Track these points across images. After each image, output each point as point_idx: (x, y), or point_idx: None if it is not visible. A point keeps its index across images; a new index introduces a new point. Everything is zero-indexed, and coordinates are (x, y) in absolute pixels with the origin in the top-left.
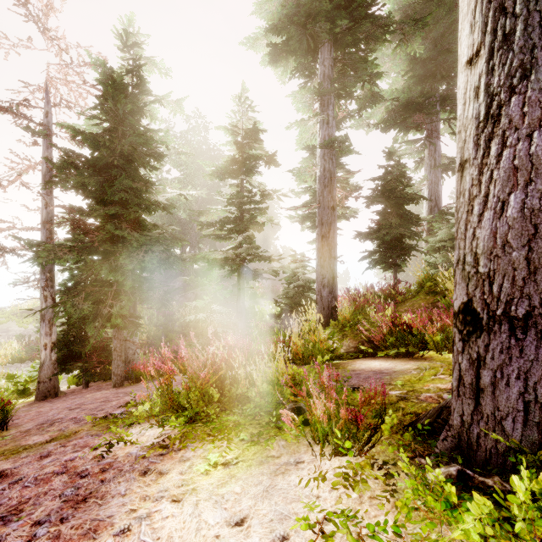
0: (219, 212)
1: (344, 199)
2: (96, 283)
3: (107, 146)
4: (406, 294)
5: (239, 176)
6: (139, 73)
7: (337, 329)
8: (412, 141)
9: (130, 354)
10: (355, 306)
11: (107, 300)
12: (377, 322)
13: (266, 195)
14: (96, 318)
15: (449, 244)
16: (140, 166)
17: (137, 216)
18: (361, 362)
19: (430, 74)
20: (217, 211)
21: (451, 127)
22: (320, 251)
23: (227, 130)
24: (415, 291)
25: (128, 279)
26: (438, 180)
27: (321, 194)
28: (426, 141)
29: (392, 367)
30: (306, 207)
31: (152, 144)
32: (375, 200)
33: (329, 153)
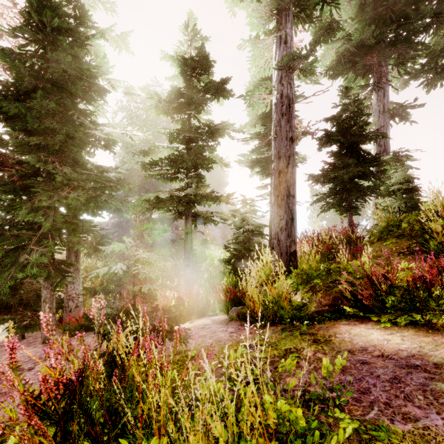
0: (166, 153)
1: (300, 134)
2: (22, 225)
3: (35, 71)
4: (364, 238)
5: (186, 111)
6: (79, 2)
7: (302, 279)
8: (360, 87)
9: (71, 302)
10: (316, 252)
11: (29, 244)
12: (356, 272)
13: (215, 132)
14: (11, 265)
15: (406, 186)
16: (80, 101)
17: (70, 150)
18: (348, 331)
19: (379, 19)
20: (163, 150)
21: (400, 73)
22: (277, 189)
23: (173, 61)
24: (381, 235)
25: (48, 219)
26: (386, 126)
27: (278, 124)
28: (374, 88)
29: (419, 352)
30: (254, 154)
31: (90, 74)
32: (332, 138)
33: (287, 77)
